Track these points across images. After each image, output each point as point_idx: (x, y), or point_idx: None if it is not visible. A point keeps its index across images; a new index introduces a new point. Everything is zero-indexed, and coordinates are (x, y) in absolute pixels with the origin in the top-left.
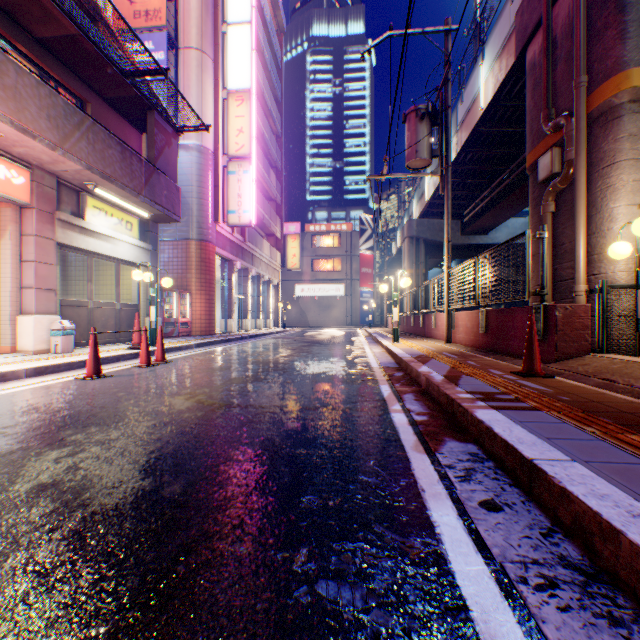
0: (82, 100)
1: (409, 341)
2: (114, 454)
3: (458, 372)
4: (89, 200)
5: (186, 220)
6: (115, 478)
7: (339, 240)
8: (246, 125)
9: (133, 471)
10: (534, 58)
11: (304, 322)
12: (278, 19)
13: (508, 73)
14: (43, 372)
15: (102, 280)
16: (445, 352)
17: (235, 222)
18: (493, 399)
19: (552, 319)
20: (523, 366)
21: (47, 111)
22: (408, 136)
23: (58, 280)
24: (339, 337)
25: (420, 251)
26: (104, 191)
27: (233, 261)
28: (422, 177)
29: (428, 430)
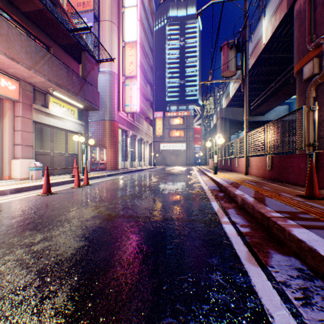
0: (48, 46)
1: (223, 173)
2: (29, 257)
3: (261, 195)
4: (51, 98)
5: (103, 110)
6: (17, 285)
7: (183, 120)
8: (134, 60)
9: (34, 277)
10: (300, 7)
11: (164, 163)
12: (151, 6)
13: (280, 21)
14: (20, 191)
15: (60, 141)
16: (246, 180)
17: (128, 111)
18: (298, 218)
19: (322, 161)
20: (306, 192)
21: (25, 48)
22: (223, 58)
23: (34, 141)
24: (183, 171)
25: (226, 125)
26: (58, 93)
27: (128, 131)
28: (228, 85)
29: (254, 241)
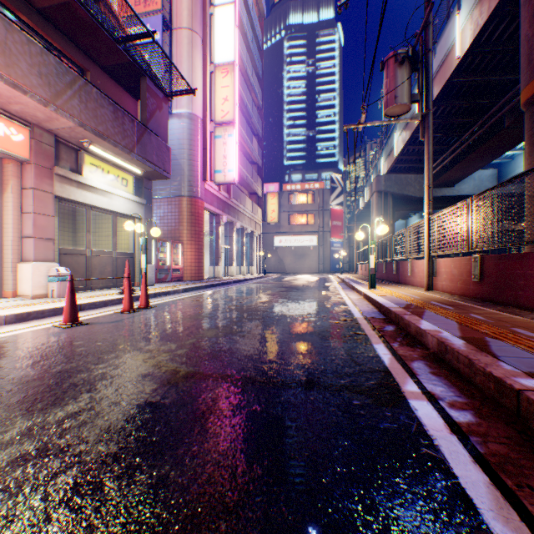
0: (82, 69)
1: (385, 288)
2: None
3: (475, 332)
4: (86, 158)
5: (178, 179)
6: None
7: (312, 197)
8: (230, 94)
9: None
10: None
11: (282, 269)
12: (259, 6)
13: (491, 14)
14: (25, 318)
15: (104, 232)
16: (433, 301)
17: (221, 180)
18: None
19: None
20: None
21: (38, 68)
22: (386, 83)
23: (57, 230)
24: (314, 282)
25: (388, 204)
26: (99, 149)
27: (220, 215)
28: (390, 136)
29: (496, 454)
